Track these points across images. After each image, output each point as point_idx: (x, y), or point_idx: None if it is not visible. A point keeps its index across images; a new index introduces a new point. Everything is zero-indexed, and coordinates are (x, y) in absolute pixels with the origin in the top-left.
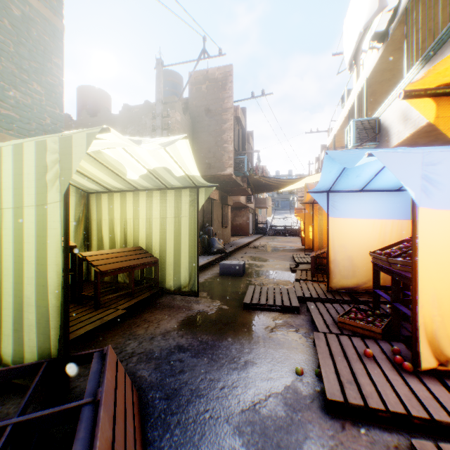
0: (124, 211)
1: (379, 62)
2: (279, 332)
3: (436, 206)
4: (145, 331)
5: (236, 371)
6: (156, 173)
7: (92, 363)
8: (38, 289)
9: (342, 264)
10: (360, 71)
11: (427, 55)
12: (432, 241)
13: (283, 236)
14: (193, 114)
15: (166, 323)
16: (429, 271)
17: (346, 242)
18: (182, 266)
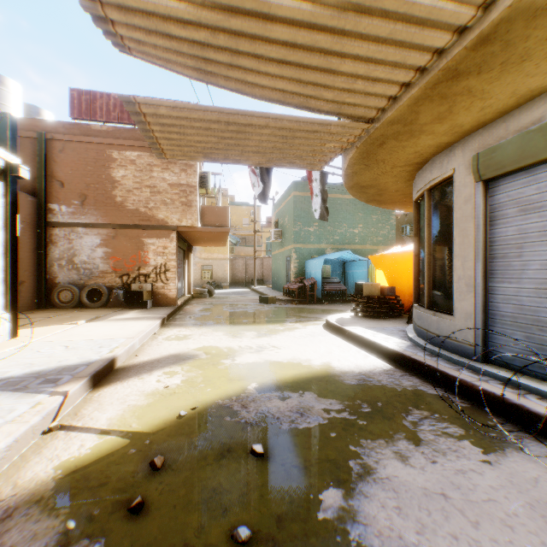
0: None
1: None
2: None
3: None
4: None
5: None
6: None
7: None
8: None
9: None
10: None
11: None
12: None
13: None
14: None
15: None
16: None
17: None
18: None
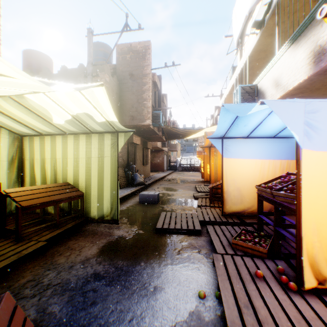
0: (54, 152)
1: (257, 44)
2: (185, 254)
3: (316, 148)
4: (66, 259)
5: (145, 298)
6: (79, 118)
7: None
8: None
9: (232, 193)
10: (242, 53)
11: (294, 37)
12: (313, 178)
13: (189, 171)
14: (119, 77)
15: (88, 249)
16: (311, 203)
17: (236, 177)
18: (105, 198)
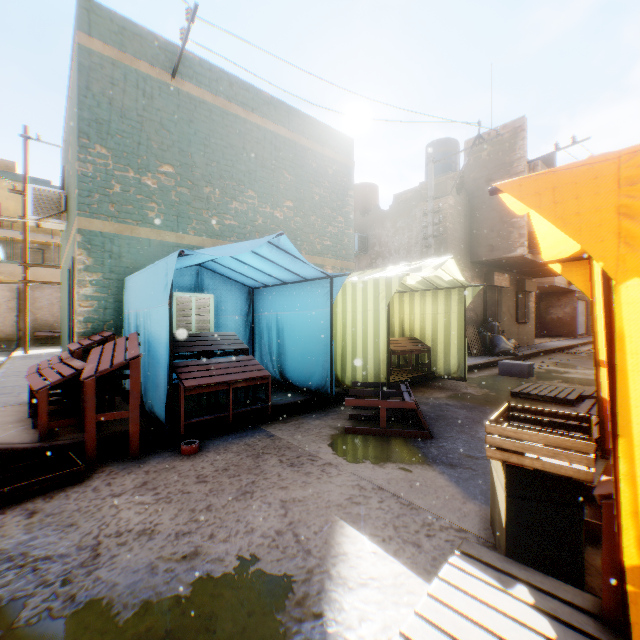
0: (402, 308)
1: None
2: None
3: None
4: (421, 395)
5: (485, 417)
6: (429, 279)
7: (400, 386)
8: (374, 350)
9: None
10: None
11: None
12: None
13: None
14: (469, 189)
15: (437, 394)
16: None
17: None
18: (451, 354)
